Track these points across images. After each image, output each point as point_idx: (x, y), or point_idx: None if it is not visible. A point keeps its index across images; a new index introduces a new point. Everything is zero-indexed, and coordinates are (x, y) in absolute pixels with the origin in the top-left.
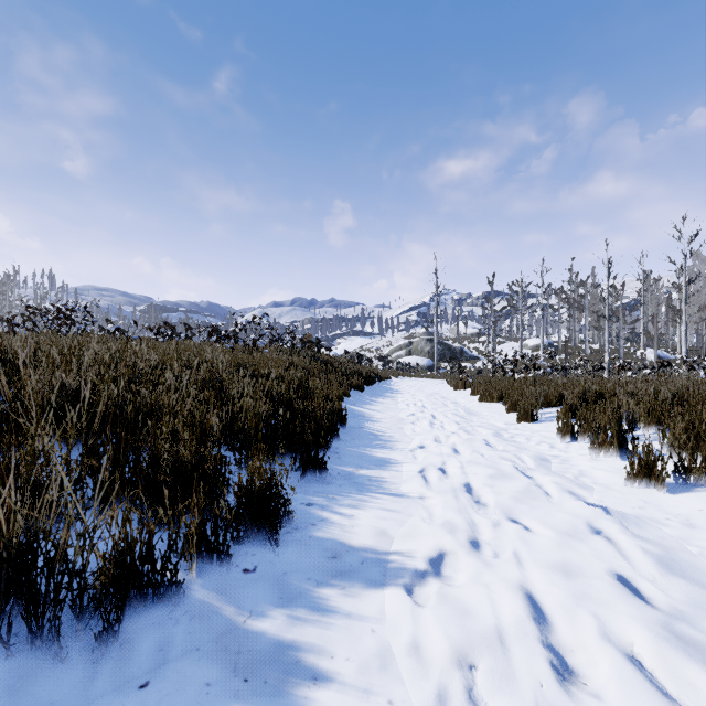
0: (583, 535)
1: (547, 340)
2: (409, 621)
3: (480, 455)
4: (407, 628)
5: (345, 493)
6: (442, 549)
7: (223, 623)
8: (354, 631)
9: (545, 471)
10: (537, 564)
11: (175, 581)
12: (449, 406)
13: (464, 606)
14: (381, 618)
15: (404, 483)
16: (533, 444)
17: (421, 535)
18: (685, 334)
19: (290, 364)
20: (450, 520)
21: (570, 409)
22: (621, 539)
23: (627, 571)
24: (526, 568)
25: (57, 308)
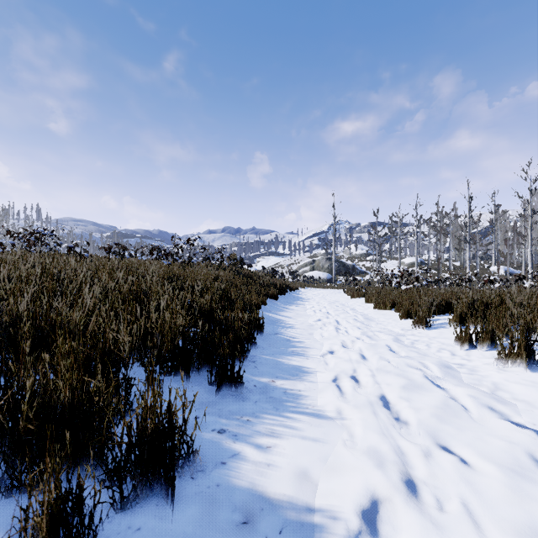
0: None
1: (420, 259)
2: None
3: (389, 363)
4: None
5: (261, 413)
6: (379, 507)
7: None
8: None
9: (458, 383)
10: None
11: None
12: (349, 313)
13: None
14: None
15: (320, 398)
16: (434, 350)
17: (349, 479)
18: (531, 254)
19: (217, 277)
20: (378, 453)
21: (461, 317)
22: None
23: None
24: None
25: (30, 232)
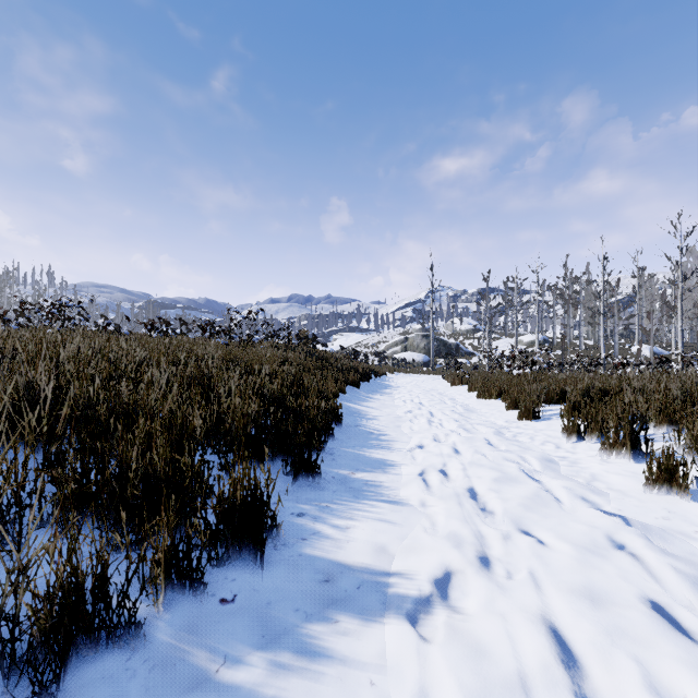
0: (607, 553)
1: (542, 336)
2: (415, 669)
3: (483, 456)
4: (413, 679)
5: (340, 501)
6: (450, 571)
7: (190, 674)
8: (349, 684)
9: (554, 475)
10: (560, 591)
11: (134, 622)
12: (447, 403)
13: (480, 648)
14: (381, 664)
15: (403, 488)
16: (537, 443)
17: (425, 552)
18: (681, 330)
19: (285, 360)
20: (456, 533)
21: (574, 407)
22: (651, 558)
23: (665, 601)
24: (548, 596)
25: (51, 303)
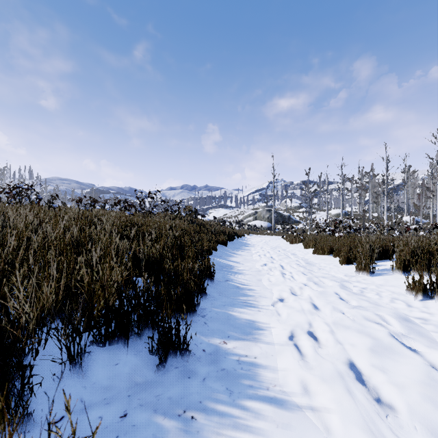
0: None
1: (344, 210)
2: None
3: (347, 318)
4: None
5: (210, 402)
6: None
7: None
8: None
9: (435, 347)
10: None
11: None
12: (292, 258)
13: None
14: None
15: (281, 370)
16: (387, 300)
17: None
18: None
19: (172, 226)
20: None
21: (404, 265)
22: None
23: None
24: None
25: (12, 187)
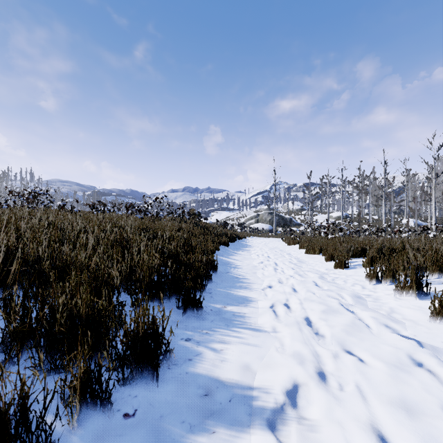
0: (413, 371)
1: (345, 213)
2: None
3: (313, 294)
4: None
5: (216, 328)
6: (298, 386)
7: None
8: None
9: (364, 308)
10: (384, 405)
11: (50, 441)
12: (286, 256)
13: None
14: None
15: (260, 318)
16: (349, 285)
17: (278, 370)
18: (434, 209)
19: (180, 228)
20: (300, 354)
21: (372, 260)
22: None
23: None
24: (376, 410)
25: (29, 192)
